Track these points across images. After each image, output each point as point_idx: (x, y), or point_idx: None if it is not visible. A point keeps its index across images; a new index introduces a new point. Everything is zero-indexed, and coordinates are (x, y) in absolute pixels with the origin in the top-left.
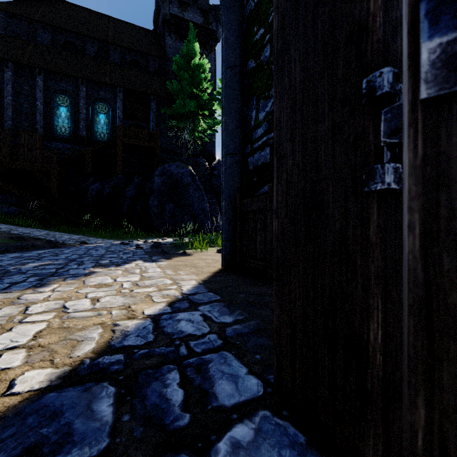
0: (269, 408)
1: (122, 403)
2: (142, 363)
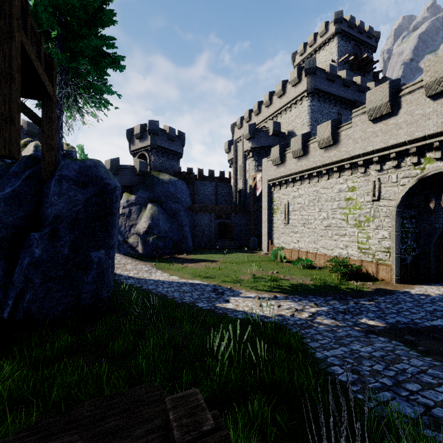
0: None
1: None
2: None
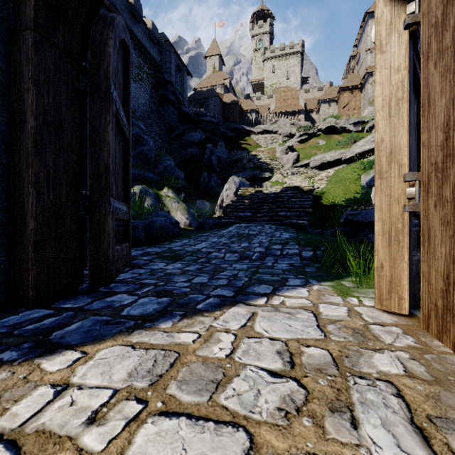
0: (50, 306)
1: (67, 325)
2: (15, 341)
